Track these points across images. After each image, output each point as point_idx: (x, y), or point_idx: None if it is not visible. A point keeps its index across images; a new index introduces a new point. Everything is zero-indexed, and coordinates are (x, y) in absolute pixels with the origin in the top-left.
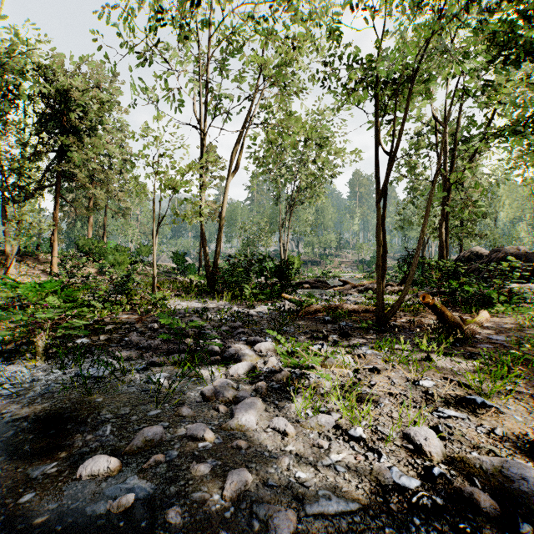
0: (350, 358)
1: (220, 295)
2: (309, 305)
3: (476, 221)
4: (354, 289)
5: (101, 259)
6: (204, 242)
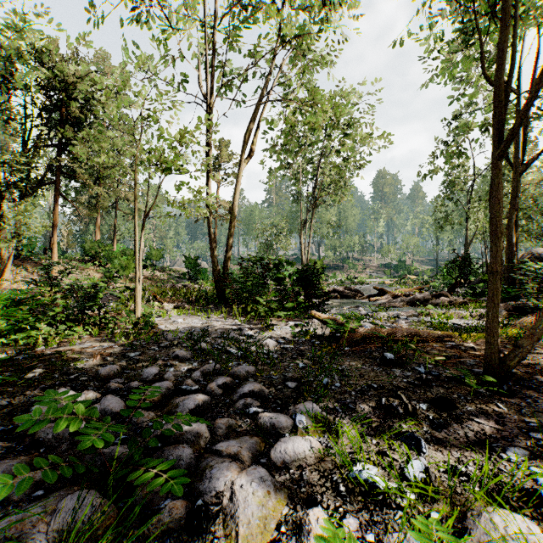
0: (539, 534)
1: (230, 307)
2: (356, 332)
3: (531, 218)
4: (394, 299)
5: (107, 263)
6: (212, 242)
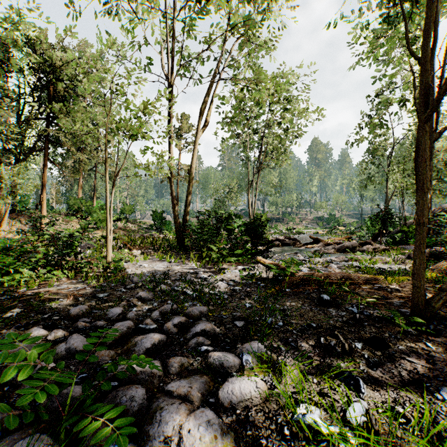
0: None
1: (189, 254)
2: (295, 276)
3: (440, 179)
4: (327, 246)
5: (88, 216)
6: (174, 199)
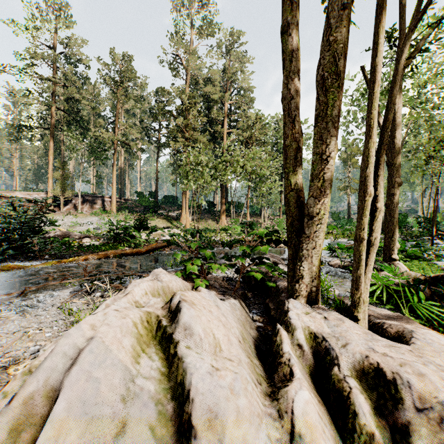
0: None
1: None
2: None
3: None
4: None
5: None
6: None
